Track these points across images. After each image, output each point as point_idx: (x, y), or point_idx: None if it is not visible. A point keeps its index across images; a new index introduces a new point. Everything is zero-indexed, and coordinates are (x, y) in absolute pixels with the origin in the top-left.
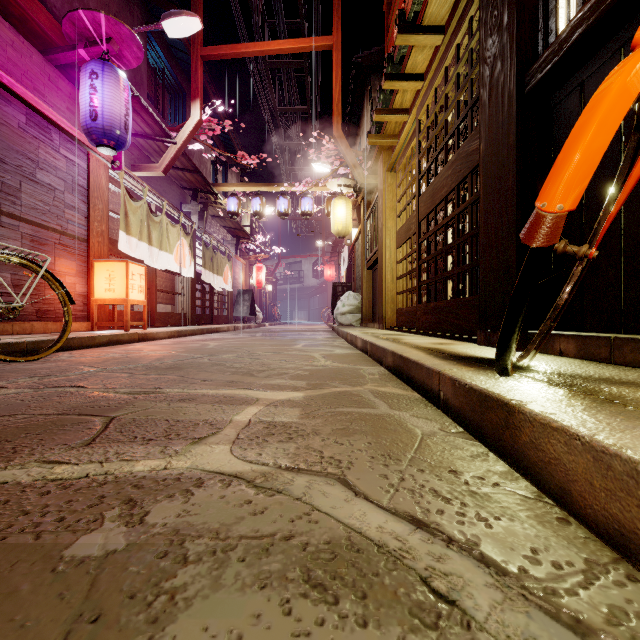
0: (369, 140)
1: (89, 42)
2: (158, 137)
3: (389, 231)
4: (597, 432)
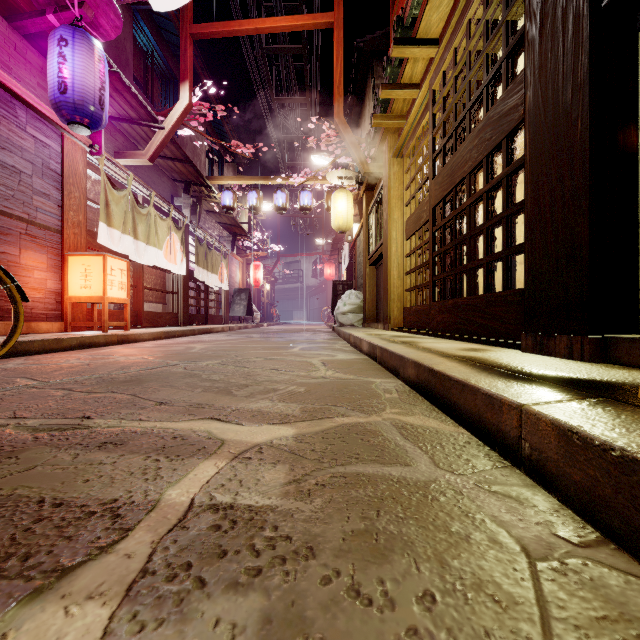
0: (374, 121)
1: (59, 7)
2: (144, 122)
3: (395, 222)
4: None
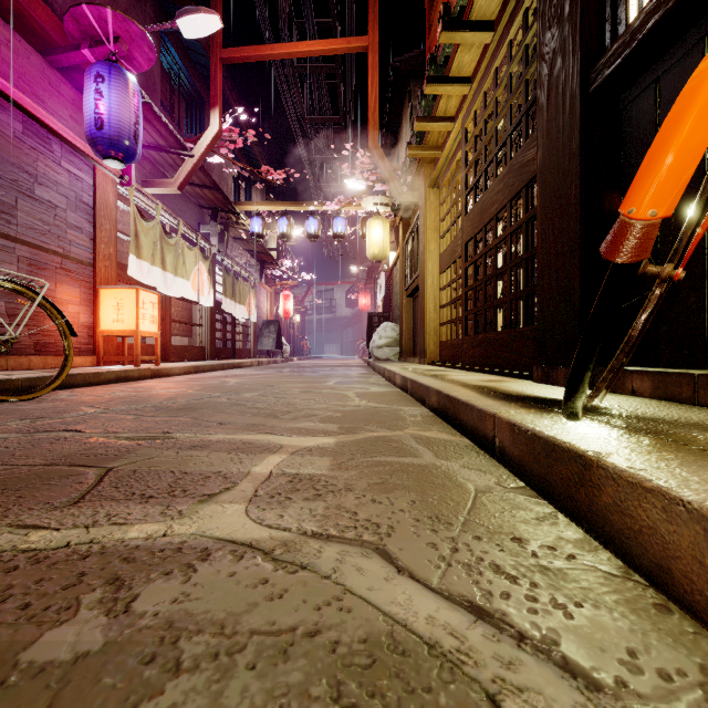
0: (409, 152)
1: (94, 41)
2: (173, 149)
3: (431, 254)
4: (707, 496)
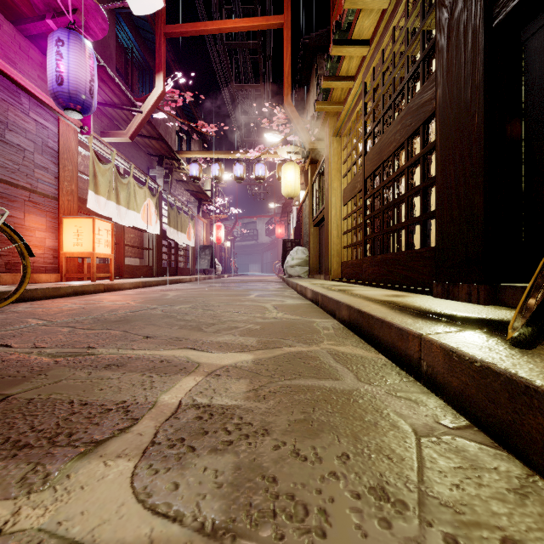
0: (317, 107)
1: (56, 13)
2: (125, 106)
3: (335, 191)
4: None
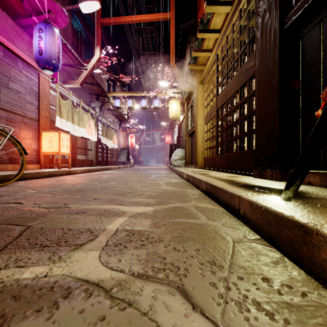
0: (189, 67)
1: (38, 13)
2: (77, 66)
3: (200, 116)
4: None
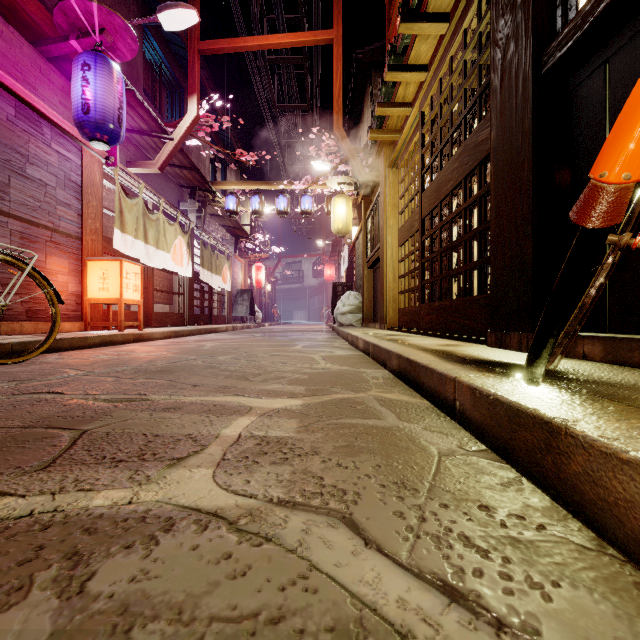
0: (370, 135)
1: (81, 33)
2: (154, 133)
3: (391, 229)
4: None
